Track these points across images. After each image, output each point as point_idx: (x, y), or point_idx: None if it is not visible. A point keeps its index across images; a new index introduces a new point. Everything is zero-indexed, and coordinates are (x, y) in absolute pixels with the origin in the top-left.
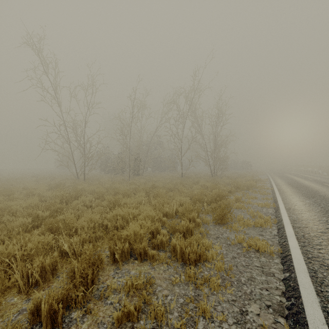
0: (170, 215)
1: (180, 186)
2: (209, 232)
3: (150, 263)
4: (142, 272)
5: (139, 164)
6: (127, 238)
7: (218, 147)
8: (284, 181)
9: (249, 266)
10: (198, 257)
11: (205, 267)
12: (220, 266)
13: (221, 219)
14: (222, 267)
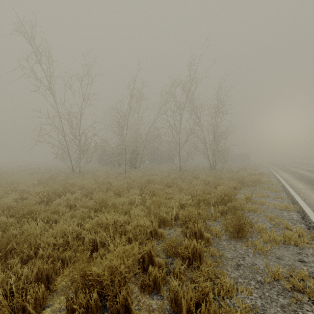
0: (168, 222)
1: (178, 181)
2: (224, 255)
3: None
4: None
5: (135, 157)
6: (98, 279)
7: (217, 139)
8: (291, 175)
9: None
10: None
11: None
12: None
13: (237, 232)
14: None
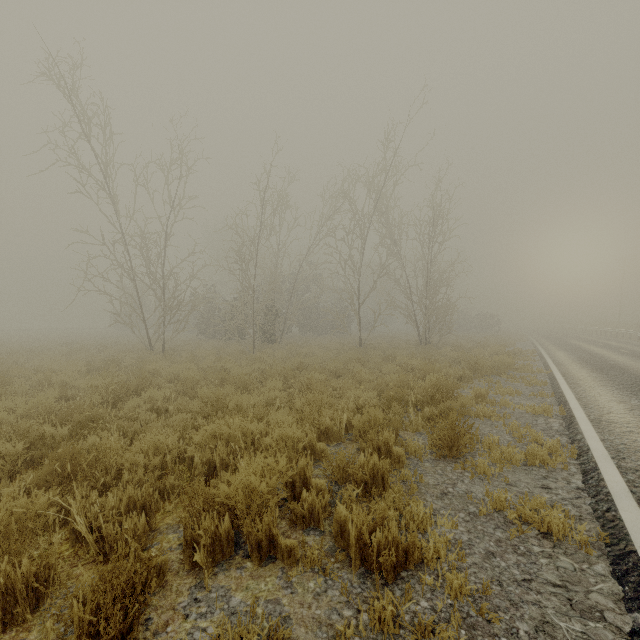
0: (334, 434)
1: (356, 366)
2: (424, 480)
3: (283, 569)
4: (259, 600)
5: (273, 321)
6: (228, 503)
7: (433, 286)
8: (571, 356)
9: (532, 583)
10: (401, 556)
11: (420, 585)
12: (460, 585)
13: (449, 447)
14: (465, 590)
